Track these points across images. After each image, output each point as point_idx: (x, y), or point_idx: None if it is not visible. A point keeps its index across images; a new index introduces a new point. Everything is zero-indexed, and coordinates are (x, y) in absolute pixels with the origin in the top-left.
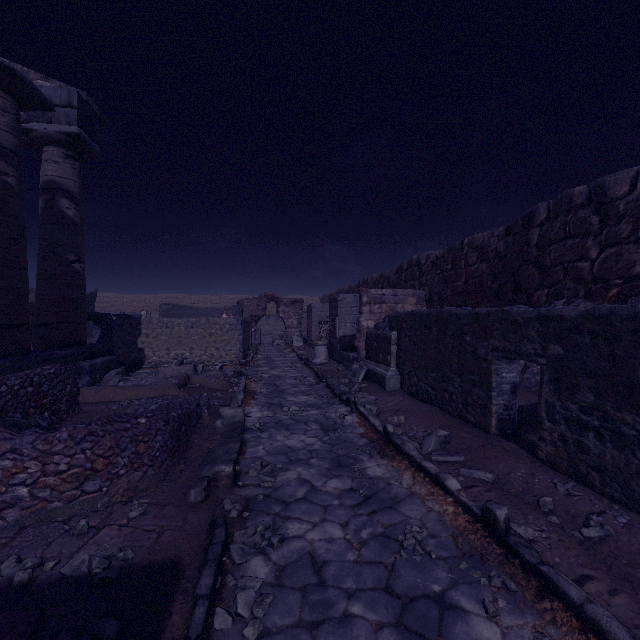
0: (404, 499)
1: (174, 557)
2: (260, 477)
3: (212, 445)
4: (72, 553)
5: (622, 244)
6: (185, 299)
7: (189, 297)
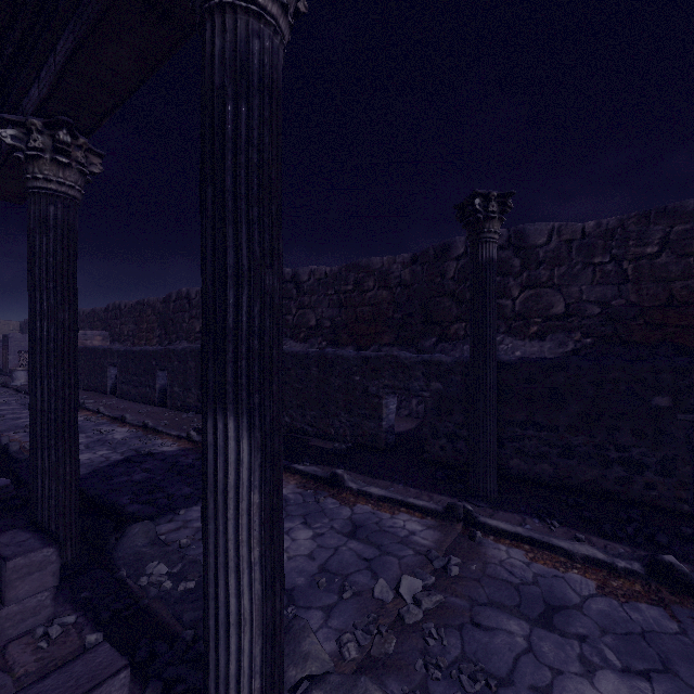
0: None
1: None
2: None
3: None
4: None
5: (194, 318)
6: None
7: None
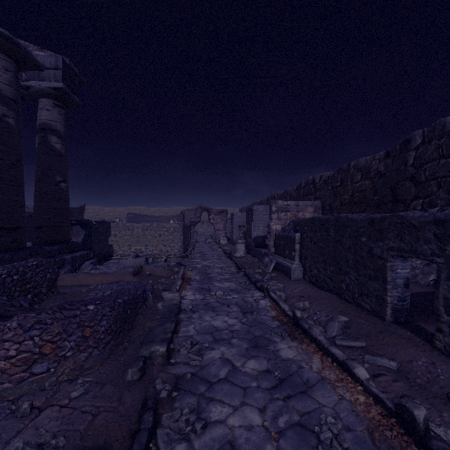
0: (316, 384)
1: (103, 444)
2: (189, 356)
3: (152, 324)
4: (10, 438)
5: None
6: (145, 210)
7: (148, 209)
